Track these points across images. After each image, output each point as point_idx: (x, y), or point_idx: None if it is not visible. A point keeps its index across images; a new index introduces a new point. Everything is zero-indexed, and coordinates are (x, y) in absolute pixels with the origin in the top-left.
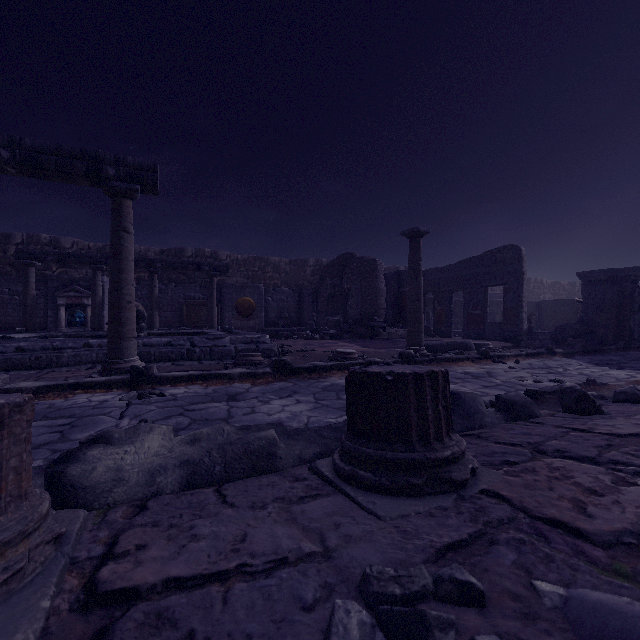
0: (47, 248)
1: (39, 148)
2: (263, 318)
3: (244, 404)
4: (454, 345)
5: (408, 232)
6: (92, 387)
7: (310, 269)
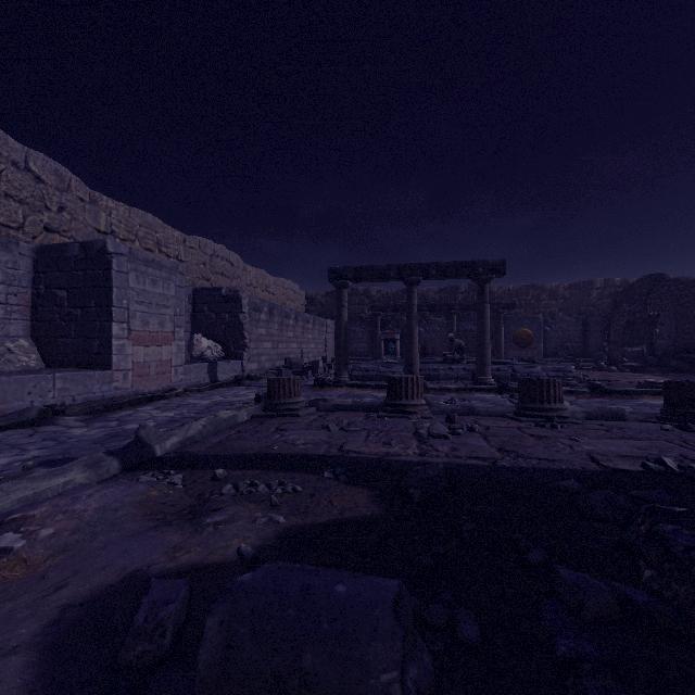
0: (362, 297)
1: (447, 266)
2: (542, 349)
3: None
4: None
5: None
6: (479, 390)
7: (596, 292)
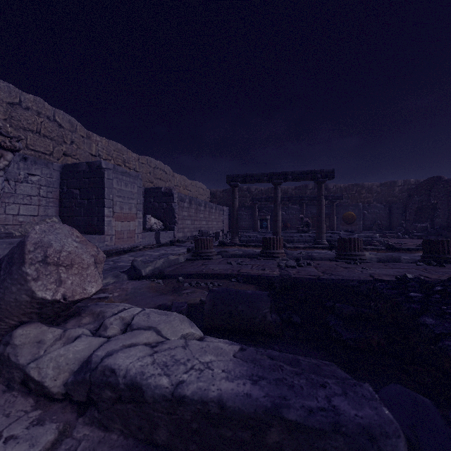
0: (245, 192)
1: (298, 173)
2: (361, 225)
3: None
4: None
5: None
6: (318, 248)
7: (398, 188)
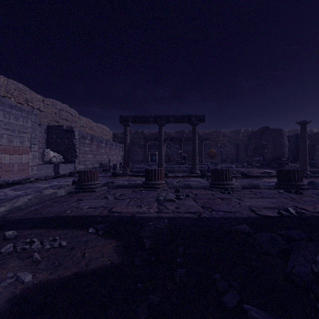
0: (140, 134)
1: (178, 116)
2: (220, 158)
3: None
4: None
5: (299, 122)
6: (193, 177)
7: (241, 134)
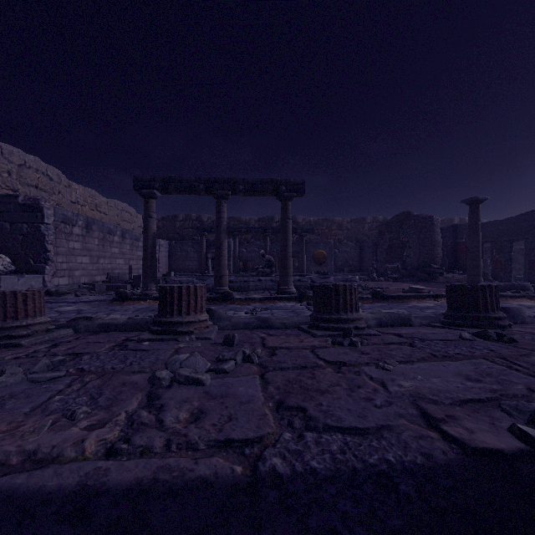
0: (195, 222)
1: (254, 182)
2: (333, 265)
3: (366, 310)
4: (511, 286)
5: (468, 201)
6: (282, 299)
7: (368, 225)
